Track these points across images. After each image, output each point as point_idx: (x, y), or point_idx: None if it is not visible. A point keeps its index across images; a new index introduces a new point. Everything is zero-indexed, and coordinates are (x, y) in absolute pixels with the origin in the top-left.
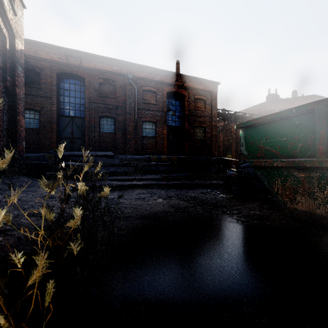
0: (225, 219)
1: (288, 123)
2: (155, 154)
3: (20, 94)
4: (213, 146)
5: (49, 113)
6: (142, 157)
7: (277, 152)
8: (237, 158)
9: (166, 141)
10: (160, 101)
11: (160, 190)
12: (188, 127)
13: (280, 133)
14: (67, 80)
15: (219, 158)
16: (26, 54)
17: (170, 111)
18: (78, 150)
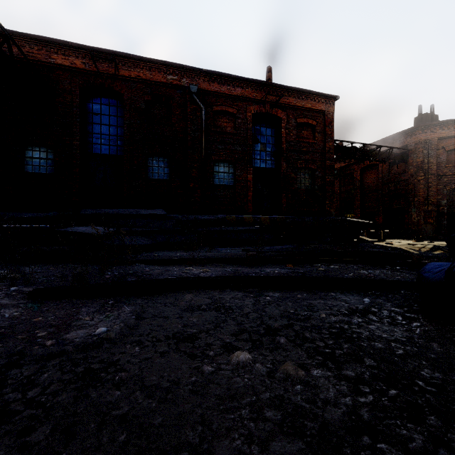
0: None
1: None
2: (234, 213)
3: None
4: (328, 199)
5: (69, 149)
6: (212, 218)
7: None
8: (362, 219)
9: (252, 192)
10: (241, 128)
11: (242, 298)
12: (286, 169)
13: None
14: (97, 98)
15: (338, 218)
16: (33, 58)
17: (258, 145)
18: (114, 208)
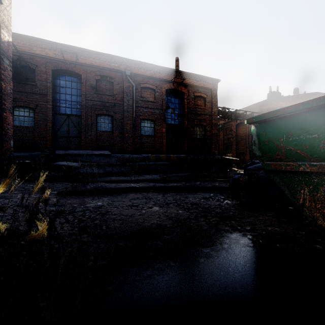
0: (237, 240)
1: (321, 115)
2: (154, 153)
3: (7, 88)
4: (214, 145)
5: (45, 110)
6: (140, 156)
7: (304, 154)
8: (237, 157)
9: (165, 140)
10: (158, 98)
11: (157, 195)
12: (187, 125)
13: (309, 128)
14: (63, 77)
15: (219, 157)
16: (20, 49)
17: (170, 109)
18: (74, 149)
